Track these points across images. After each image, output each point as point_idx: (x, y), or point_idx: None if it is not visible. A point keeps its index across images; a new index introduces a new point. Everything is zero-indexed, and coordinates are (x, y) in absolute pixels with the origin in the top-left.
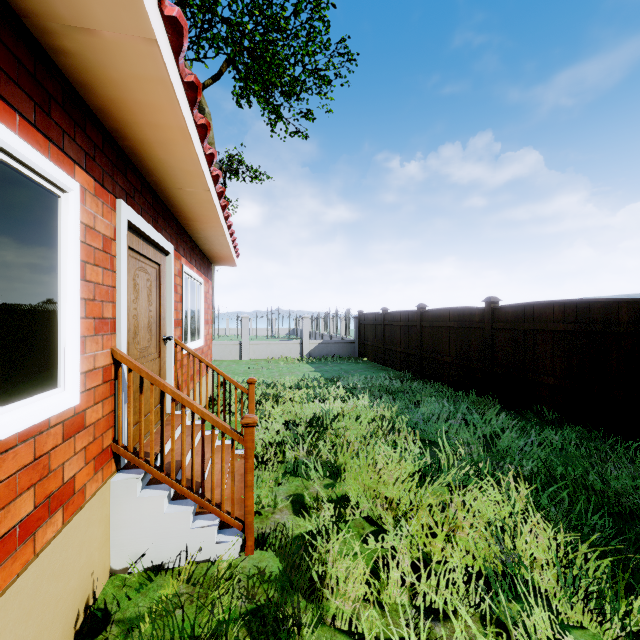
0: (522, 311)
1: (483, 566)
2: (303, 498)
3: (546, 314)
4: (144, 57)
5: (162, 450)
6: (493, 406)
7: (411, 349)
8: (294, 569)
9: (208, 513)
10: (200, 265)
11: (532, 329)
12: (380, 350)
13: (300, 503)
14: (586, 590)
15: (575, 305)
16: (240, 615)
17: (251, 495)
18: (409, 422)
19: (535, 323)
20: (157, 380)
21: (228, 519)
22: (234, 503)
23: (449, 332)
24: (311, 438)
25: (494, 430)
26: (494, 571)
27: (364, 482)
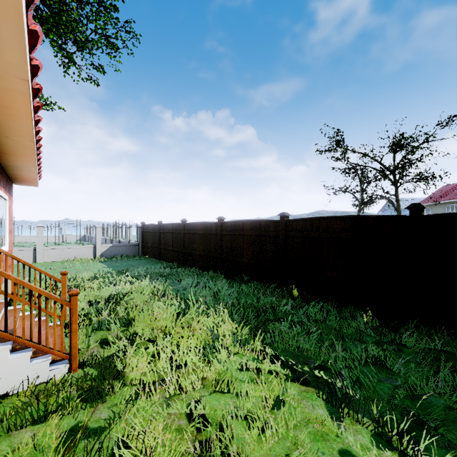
0: (234, 225)
1: (204, 343)
2: (107, 340)
3: (244, 226)
4: (16, 83)
5: (6, 318)
6: (220, 277)
7: (178, 248)
8: (106, 369)
9: (41, 355)
10: (5, 185)
11: (239, 234)
12: (157, 249)
13: (106, 342)
14: (240, 339)
15: (255, 222)
16: (77, 391)
17: (75, 337)
18: (174, 290)
19: (240, 231)
20: (2, 272)
21: (59, 354)
22: (63, 344)
23: (199, 236)
24: (110, 307)
25: (219, 288)
26: (209, 345)
27: (146, 324)
